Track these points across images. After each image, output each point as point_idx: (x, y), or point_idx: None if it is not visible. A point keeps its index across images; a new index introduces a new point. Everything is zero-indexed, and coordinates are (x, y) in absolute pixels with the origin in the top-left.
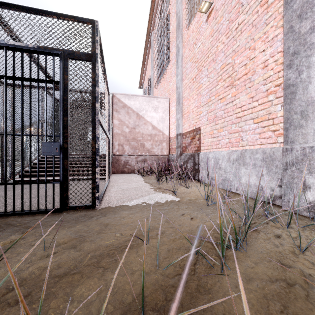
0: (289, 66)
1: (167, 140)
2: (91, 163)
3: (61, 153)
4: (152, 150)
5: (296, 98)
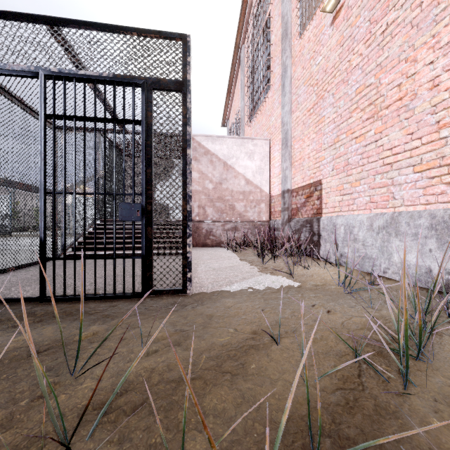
0: None
1: (266, 199)
2: (182, 231)
3: (143, 218)
4: (246, 215)
5: None
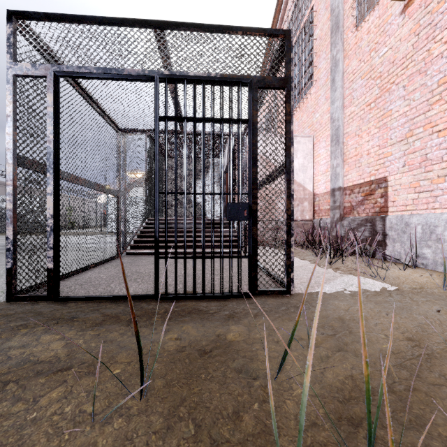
0: None
1: (309, 197)
2: (286, 231)
3: (251, 218)
4: None
5: None
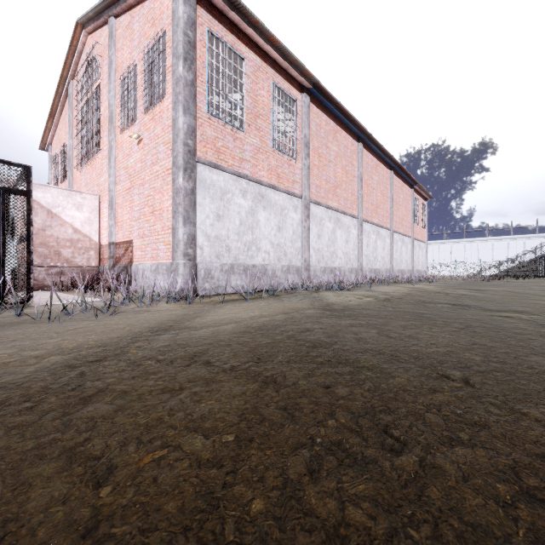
0: (174, 217)
1: (96, 247)
2: (27, 271)
3: (0, 263)
4: (74, 260)
5: (175, 236)
